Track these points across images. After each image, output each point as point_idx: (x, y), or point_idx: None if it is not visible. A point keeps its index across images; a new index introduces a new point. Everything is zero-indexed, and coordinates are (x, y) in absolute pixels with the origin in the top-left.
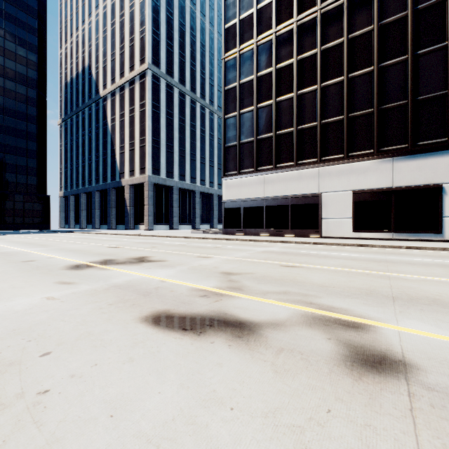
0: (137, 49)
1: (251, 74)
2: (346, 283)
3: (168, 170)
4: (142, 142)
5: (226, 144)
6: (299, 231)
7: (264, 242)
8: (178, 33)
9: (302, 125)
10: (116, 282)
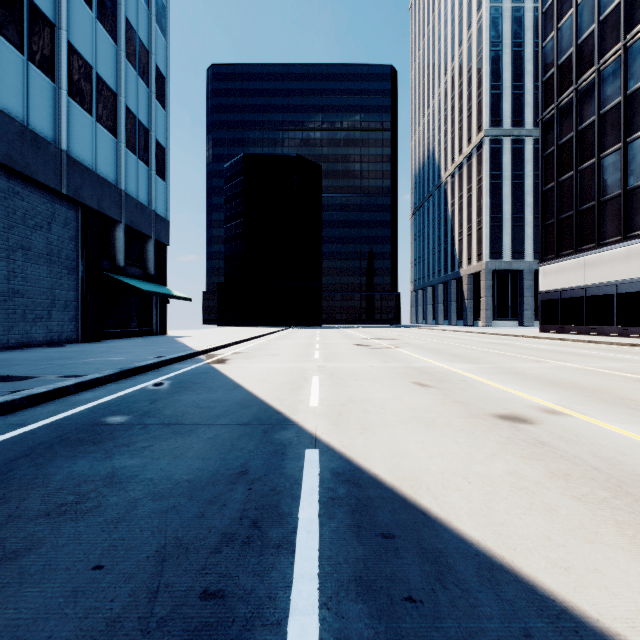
0: (474, 117)
1: (570, 131)
2: (436, 347)
3: (515, 250)
4: (478, 224)
5: (543, 222)
6: (626, 329)
7: (543, 339)
8: (532, 61)
9: (631, 183)
10: (364, 341)
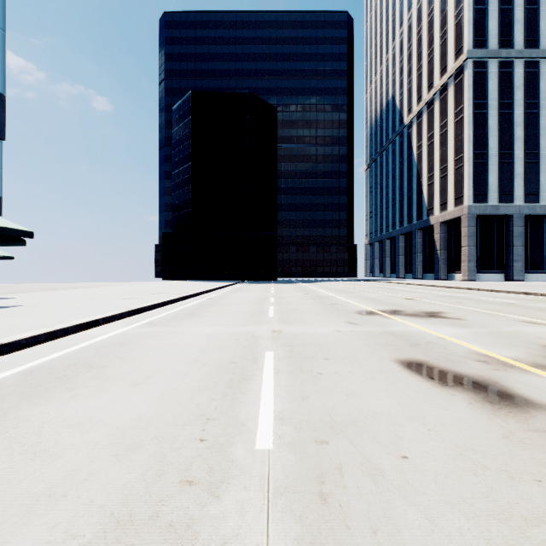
0: (451, 42)
1: None
2: None
3: (502, 192)
4: (457, 163)
5: None
6: None
7: None
8: None
9: None
10: (392, 330)
